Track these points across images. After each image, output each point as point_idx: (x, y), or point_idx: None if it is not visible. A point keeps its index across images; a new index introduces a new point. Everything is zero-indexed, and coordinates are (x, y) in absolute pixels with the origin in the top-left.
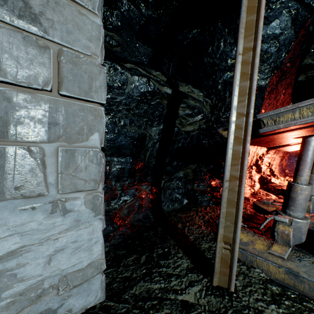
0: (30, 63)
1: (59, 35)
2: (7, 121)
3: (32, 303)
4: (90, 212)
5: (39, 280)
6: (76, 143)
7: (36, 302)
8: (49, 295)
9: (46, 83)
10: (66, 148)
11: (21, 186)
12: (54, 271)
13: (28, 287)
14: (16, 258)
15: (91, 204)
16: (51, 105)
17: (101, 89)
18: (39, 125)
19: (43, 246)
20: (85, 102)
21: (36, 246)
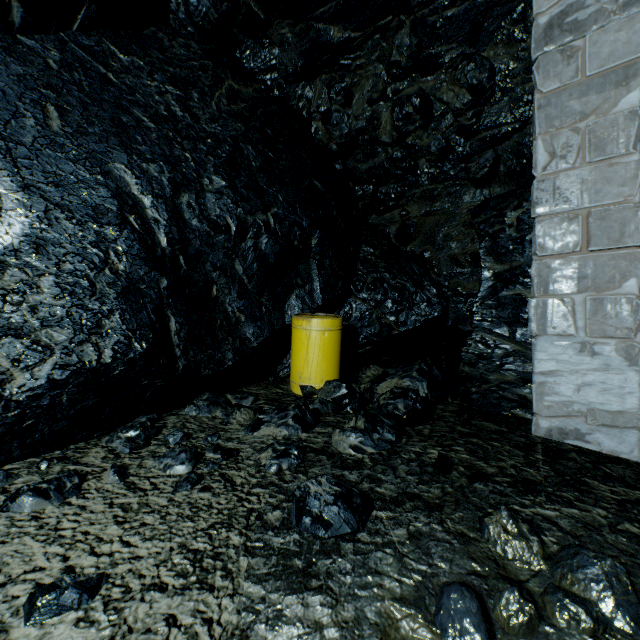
0: (562, 235)
1: (587, 200)
2: (547, 282)
3: (564, 416)
4: (621, 360)
5: (568, 400)
6: (605, 291)
7: (567, 418)
8: (578, 419)
9: (575, 246)
10: (594, 297)
11: (556, 327)
12: (581, 399)
13: (560, 401)
14: (553, 377)
15: (624, 353)
16: (580, 262)
17: (637, 231)
18: (570, 281)
19: (573, 376)
20: (616, 250)
21: (566, 374)
